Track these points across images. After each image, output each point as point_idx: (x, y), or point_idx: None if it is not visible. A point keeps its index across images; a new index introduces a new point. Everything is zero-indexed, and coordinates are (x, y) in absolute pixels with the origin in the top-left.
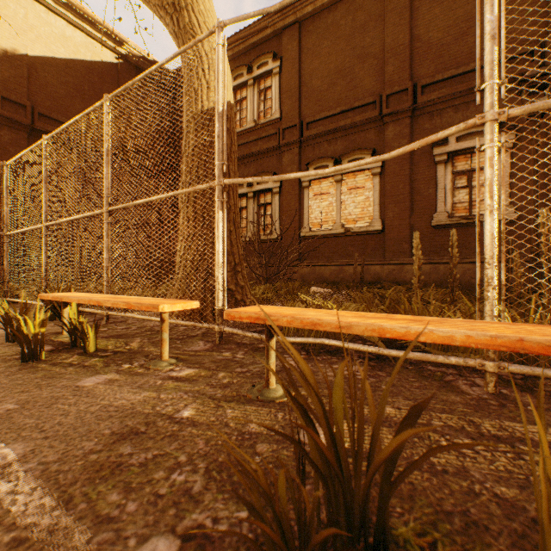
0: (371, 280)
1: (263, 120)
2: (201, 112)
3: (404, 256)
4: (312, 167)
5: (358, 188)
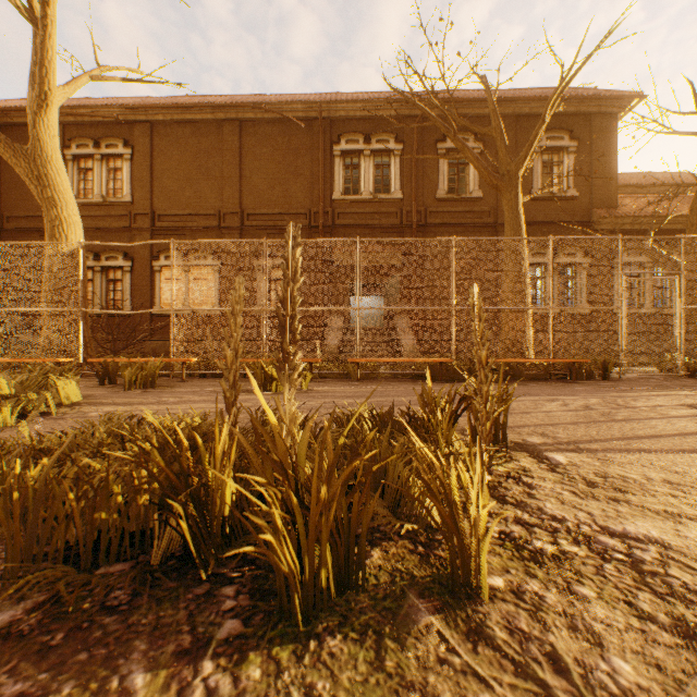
0: (212, 352)
1: (113, 199)
2: (62, 253)
3: None
4: (164, 255)
5: (204, 279)
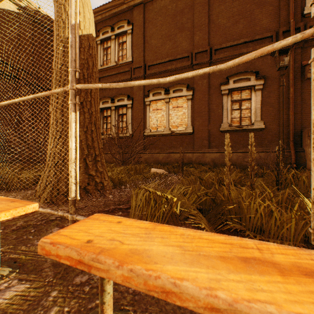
0: (186, 162)
1: (121, 61)
2: (67, 38)
3: (205, 148)
4: (152, 93)
5: (179, 107)
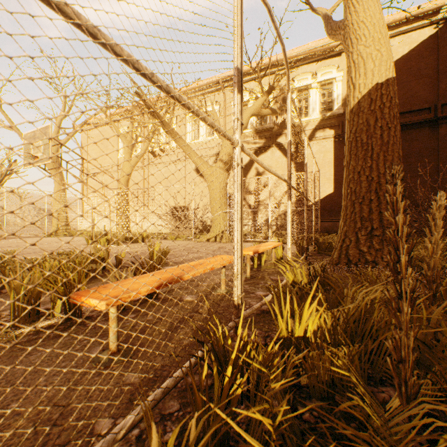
0: None
1: None
2: (349, 112)
3: None
4: None
5: None
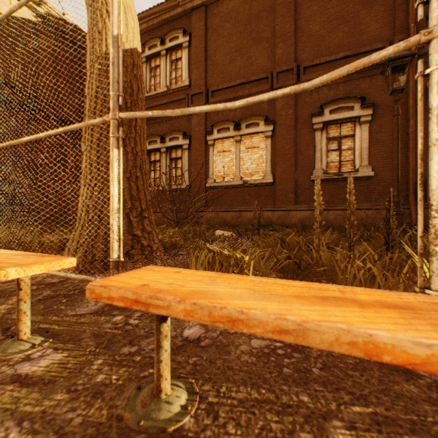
0: (264, 223)
1: (174, 86)
2: (105, 54)
3: (290, 204)
4: (217, 128)
5: (254, 147)
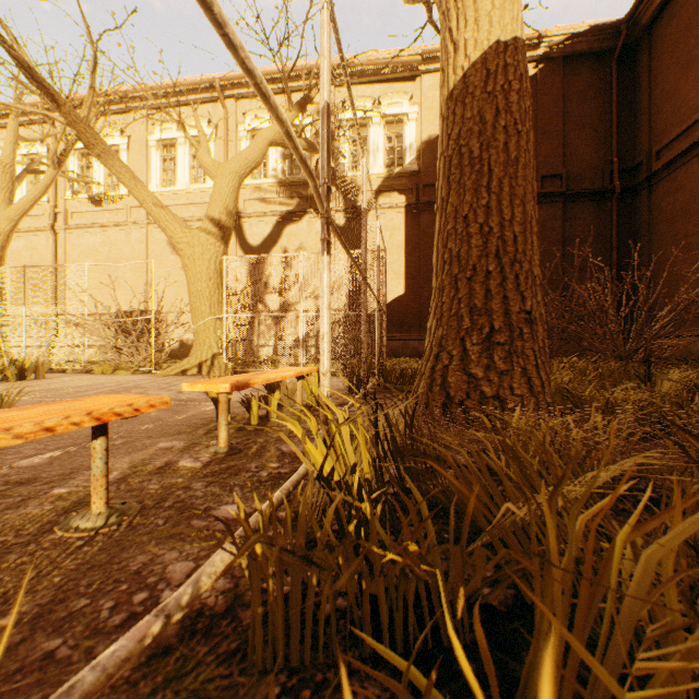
0: None
1: None
2: (446, 98)
3: None
4: None
5: None
